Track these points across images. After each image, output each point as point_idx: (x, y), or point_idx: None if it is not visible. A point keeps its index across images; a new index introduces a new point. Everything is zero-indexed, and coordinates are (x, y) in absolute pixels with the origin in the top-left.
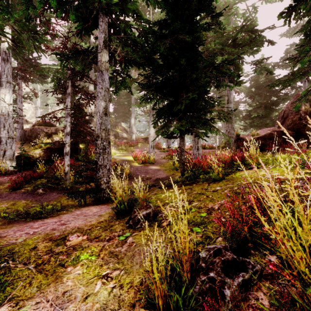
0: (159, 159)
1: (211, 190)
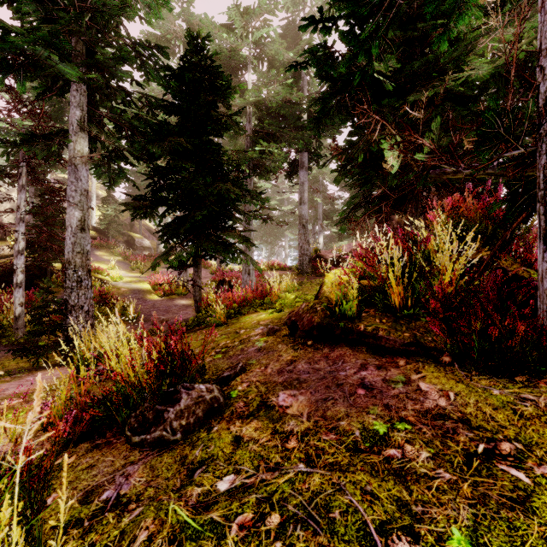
0: None
1: (200, 337)
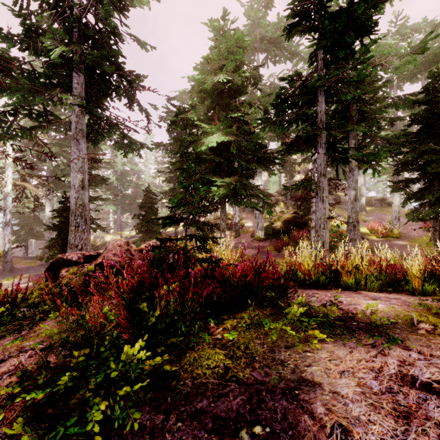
0: (406, 233)
1: None
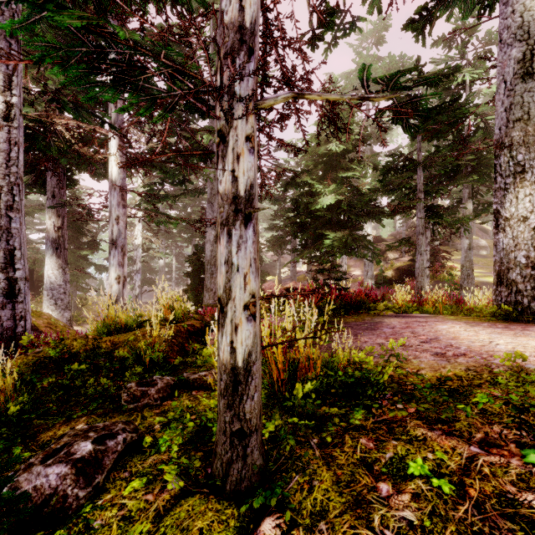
0: None
1: None
